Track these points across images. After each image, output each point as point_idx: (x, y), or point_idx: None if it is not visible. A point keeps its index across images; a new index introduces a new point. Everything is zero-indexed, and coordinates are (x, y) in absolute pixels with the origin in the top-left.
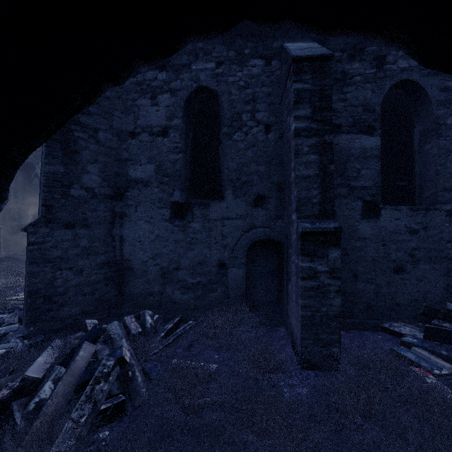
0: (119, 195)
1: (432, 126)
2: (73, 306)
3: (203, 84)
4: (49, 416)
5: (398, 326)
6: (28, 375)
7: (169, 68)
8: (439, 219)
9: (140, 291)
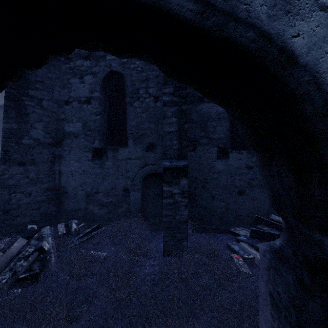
0: (58, 143)
1: None
2: (24, 217)
3: (113, 69)
4: None
5: (239, 230)
6: None
7: (92, 58)
8: None
9: (72, 207)
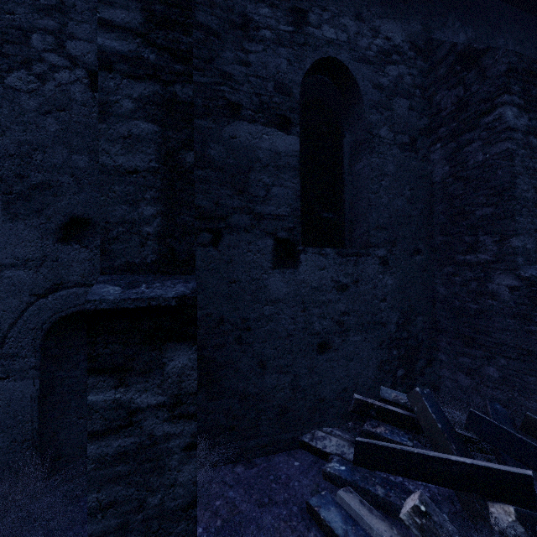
0: None
1: (364, 135)
2: None
3: None
4: None
5: (323, 437)
6: None
7: None
8: (372, 269)
9: None
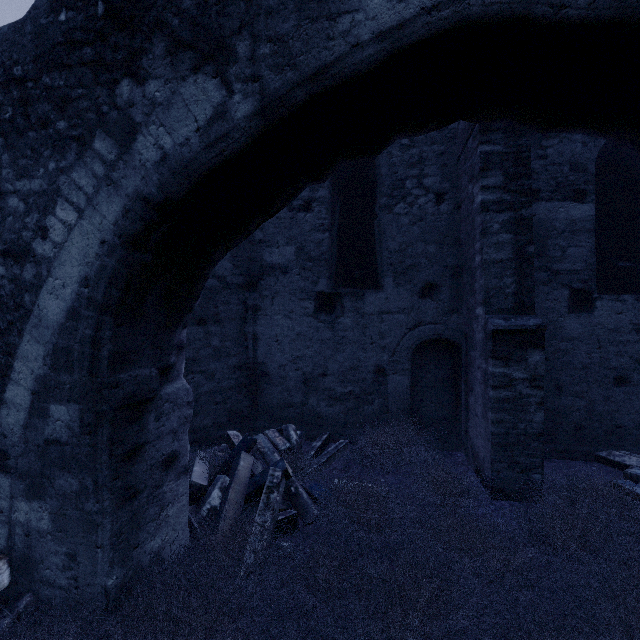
0: (252, 284)
1: None
2: (205, 416)
3: None
4: (231, 520)
5: (621, 455)
6: (195, 481)
7: None
8: None
9: (278, 401)
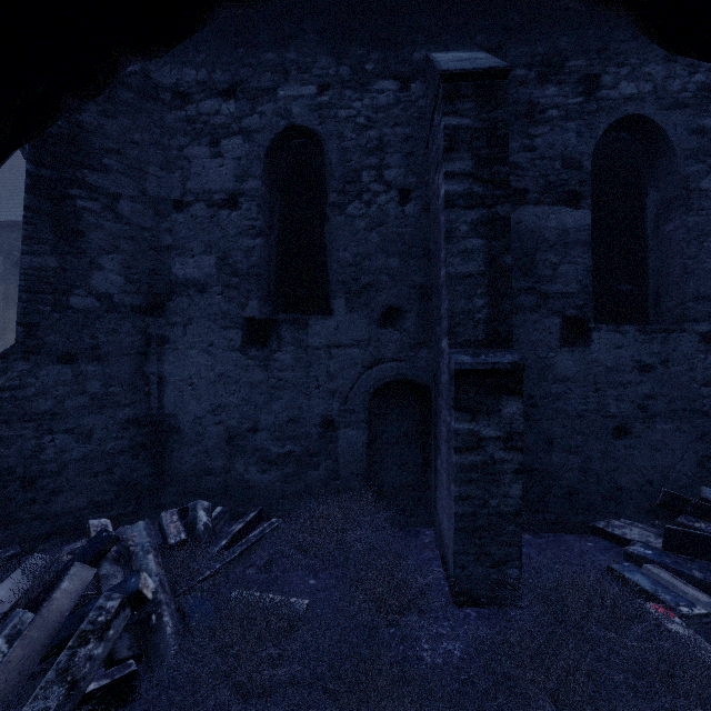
0: (157, 306)
1: (677, 192)
2: (75, 494)
3: (296, 121)
4: None
5: (621, 526)
6: None
7: (241, 95)
8: (688, 348)
9: (192, 467)
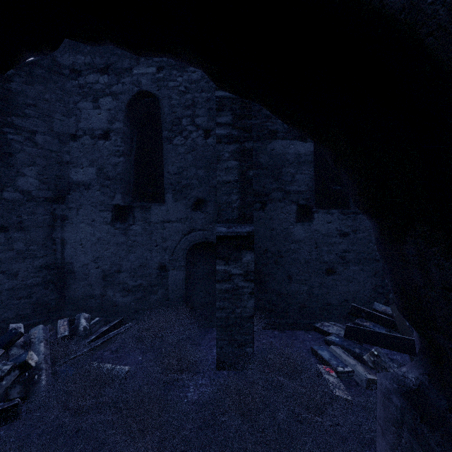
0: (61, 198)
1: None
2: (6, 310)
3: (144, 88)
4: None
5: (328, 325)
6: None
7: (111, 72)
8: (368, 223)
9: (82, 294)
